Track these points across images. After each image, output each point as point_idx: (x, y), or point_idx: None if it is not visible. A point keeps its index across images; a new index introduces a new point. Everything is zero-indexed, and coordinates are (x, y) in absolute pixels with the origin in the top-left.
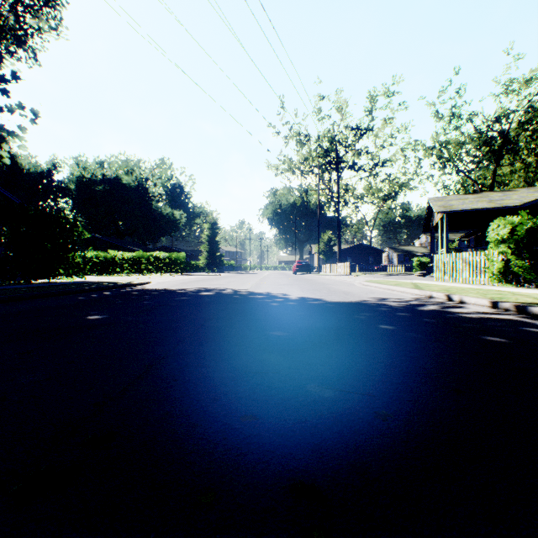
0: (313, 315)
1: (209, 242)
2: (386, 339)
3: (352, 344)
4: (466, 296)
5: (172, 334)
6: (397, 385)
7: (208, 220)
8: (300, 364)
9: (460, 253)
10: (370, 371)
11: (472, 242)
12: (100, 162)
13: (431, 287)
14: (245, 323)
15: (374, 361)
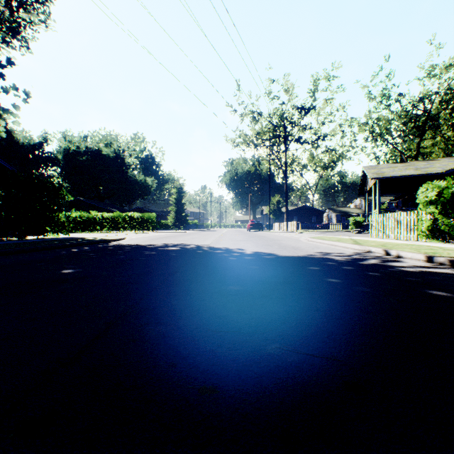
0: (267, 269)
1: (176, 204)
2: (339, 293)
3: (308, 298)
4: (403, 251)
5: (137, 288)
6: (360, 346)
7: (176, 185)
8: (259, 321)
9: (392, 213)
10: (330, 329)
11: (400, 204)
12: (84, 136)
13: (369, 242)
14: (205, 277)
15: (332, 317)
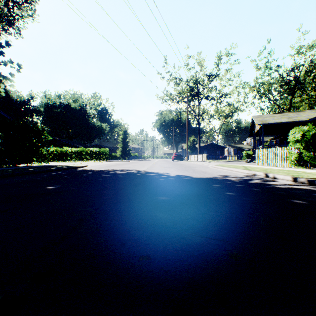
0: (185, 186)
1: (123, 142)
2: (231, 201)
3: (210, 205)
4: (277, 174)
5: (98, 198)
6: (241, 233)
7: (122, 129)
8: (178, 218)
9: (271, 148)
10: (223, 223)
11: (278, 142)
12: (58, 95)
13: (255, 168)
14: (143, 191)
15: (225, 216)
